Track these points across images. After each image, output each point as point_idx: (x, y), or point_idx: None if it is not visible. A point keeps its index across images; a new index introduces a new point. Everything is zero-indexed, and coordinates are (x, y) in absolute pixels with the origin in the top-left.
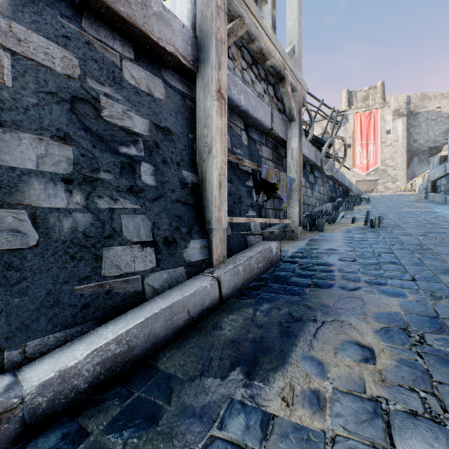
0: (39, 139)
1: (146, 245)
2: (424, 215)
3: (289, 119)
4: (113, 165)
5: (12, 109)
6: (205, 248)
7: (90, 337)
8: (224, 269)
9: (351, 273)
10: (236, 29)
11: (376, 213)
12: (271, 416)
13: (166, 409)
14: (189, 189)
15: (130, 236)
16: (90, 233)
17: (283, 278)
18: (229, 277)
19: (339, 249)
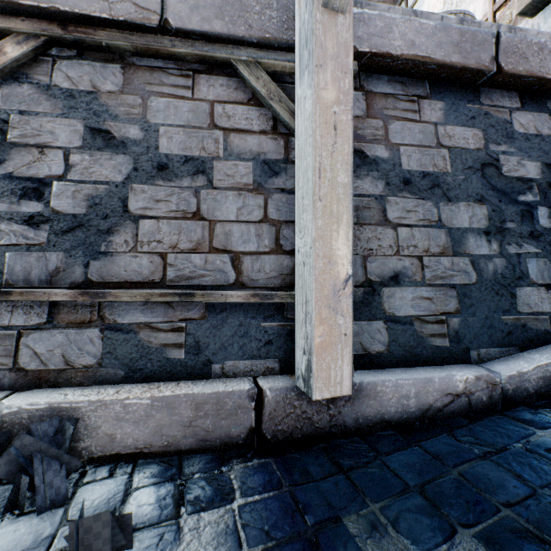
0: (467, 205)
1: (549, 288)
2: None
3: None
4: (514, 214)
5: (452, 188)
6: None
7: (520, 357)
8: None
9: None
10: None
11: None
12: None
13: None
14: None
15: (535, 278)
16: (505, 275)
17: None
18: None
19: None
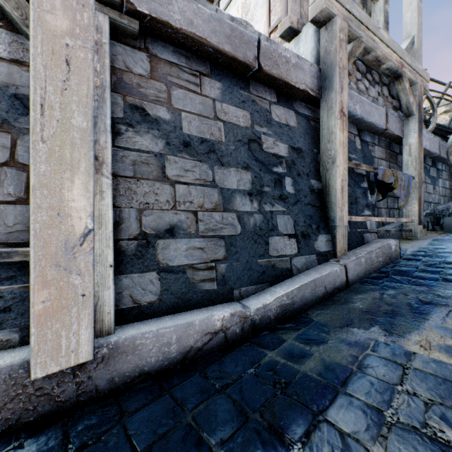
0: (237, 170)
1: (291, 237)
2: None
3: (406, 115)
4: (270, 181)
5: (225, 155)
6: (329, 241)
7: (269, 291)
8: (348, 259)
9: None
10: (354, 51)
11: None
12: (412, 352)
13: (329, 337)
14: (316, 194)
15: (282, 230)
16: (262, 227)
17: (406, 272)
18: (353, 266)
19: None
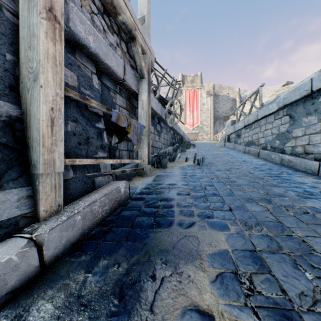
0: None
1: None
2: (226, 156)
3: (140, 76)
4: None
5: None
6: (29, 198)
7: None
8: (53, 223)
9: (186, 207)
10: None
11: (199, 154)
12: None
13: None
14: (1, 122)
15: None
16: None
17: (129, 218)
18: (59, 233)
19: (177, 183)
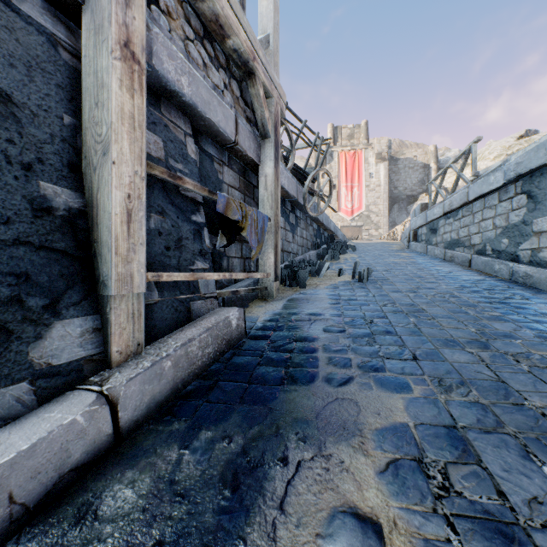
0: None
1: None
2: (410, 267)
3: (262, 135)
4: None
5: None
6: (96, 332)
7: None
8: (132, 372)
9: (339, 352)
10: None
11: (363, 264)
12: None
13: None
14: (58, 219)
15: None
16: None
17: (245, 368)
18: (140, 386)
19: (324, 313)
